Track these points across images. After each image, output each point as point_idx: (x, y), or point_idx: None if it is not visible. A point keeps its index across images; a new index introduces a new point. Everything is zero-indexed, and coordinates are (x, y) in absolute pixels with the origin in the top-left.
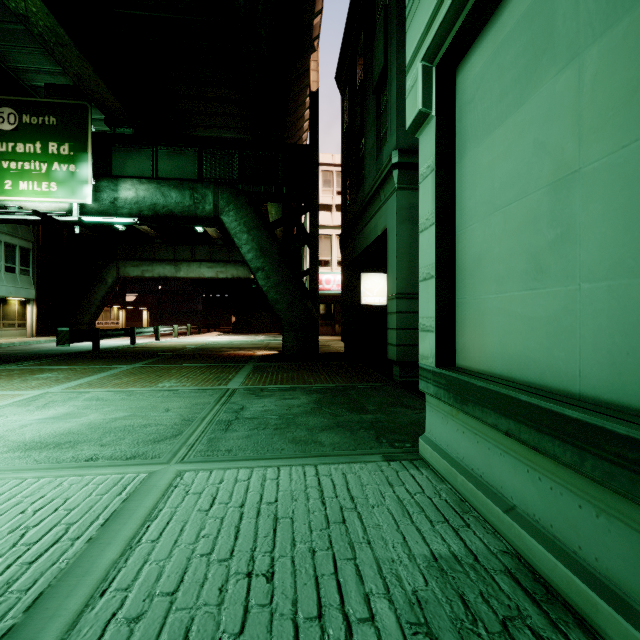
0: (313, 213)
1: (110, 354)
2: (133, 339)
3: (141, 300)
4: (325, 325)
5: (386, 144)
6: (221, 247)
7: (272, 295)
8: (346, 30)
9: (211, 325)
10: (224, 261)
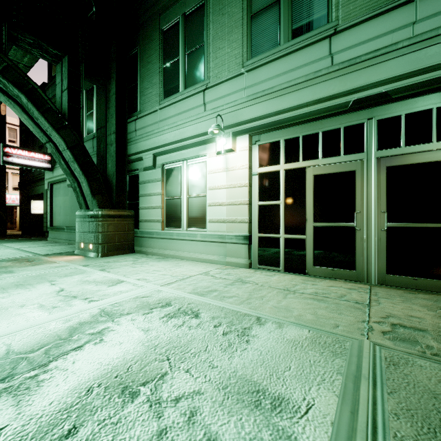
0: (3, 171)
1: None
2: None
3: None
4: None
5: None
6: None
7: None
8: None
9: None
10: None
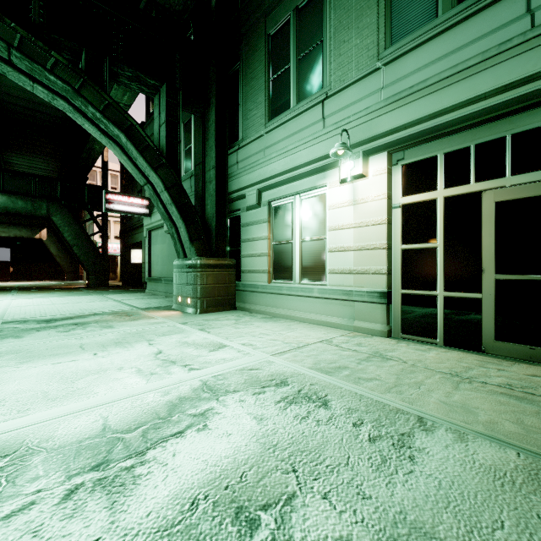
0: (106, 219)
1: None
2: None
3: None
4: None
5: None
6: None
7: (83, 258)
8: None
9: None
10: (5, 223)
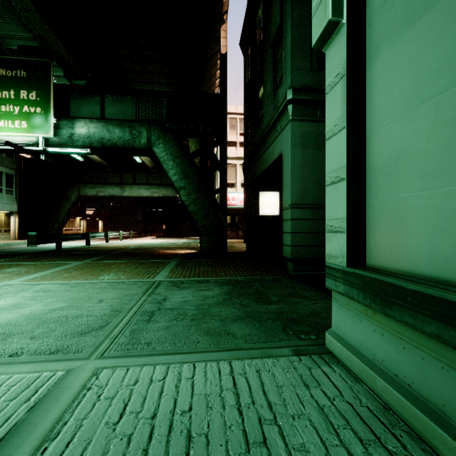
0: (223, 146)
1: (68, 252)
2: (88, 241)
3: (97, 213)
4: (231, 231)
5: (282, 86)
6: (155, 174)
7: (192, 208)
8: (248, 5)
9: (148, 231)
10: (157, 184)
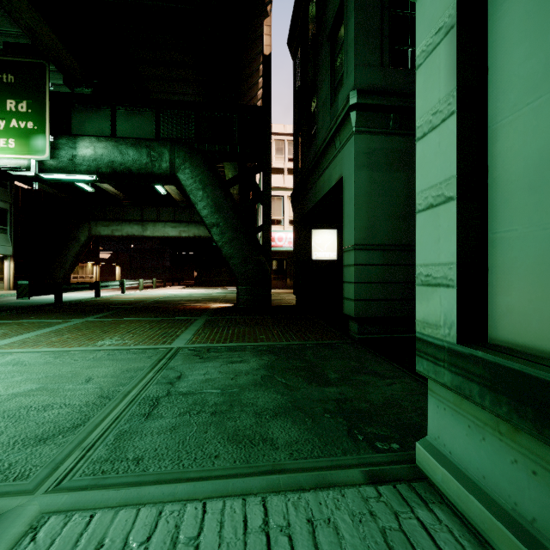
0: (266, 171)
1: (69, 307)
2: (98, 292)
3: (115, 257)
4: (277, 279)
5: (342, 88)
6: (184, 209)
7: (227, 250)
8: None
9: (175, 279)
10: (186, 221)
